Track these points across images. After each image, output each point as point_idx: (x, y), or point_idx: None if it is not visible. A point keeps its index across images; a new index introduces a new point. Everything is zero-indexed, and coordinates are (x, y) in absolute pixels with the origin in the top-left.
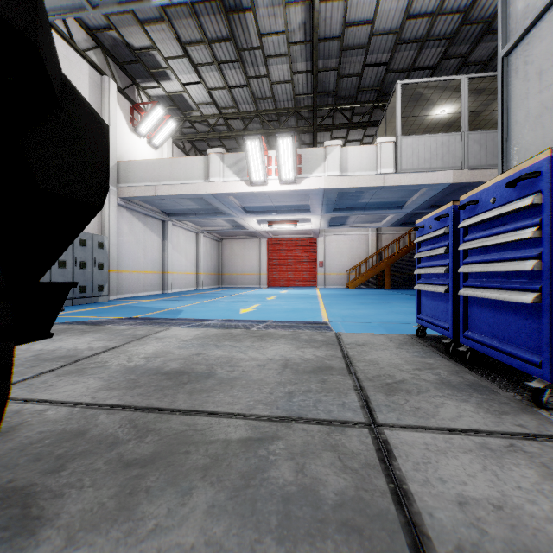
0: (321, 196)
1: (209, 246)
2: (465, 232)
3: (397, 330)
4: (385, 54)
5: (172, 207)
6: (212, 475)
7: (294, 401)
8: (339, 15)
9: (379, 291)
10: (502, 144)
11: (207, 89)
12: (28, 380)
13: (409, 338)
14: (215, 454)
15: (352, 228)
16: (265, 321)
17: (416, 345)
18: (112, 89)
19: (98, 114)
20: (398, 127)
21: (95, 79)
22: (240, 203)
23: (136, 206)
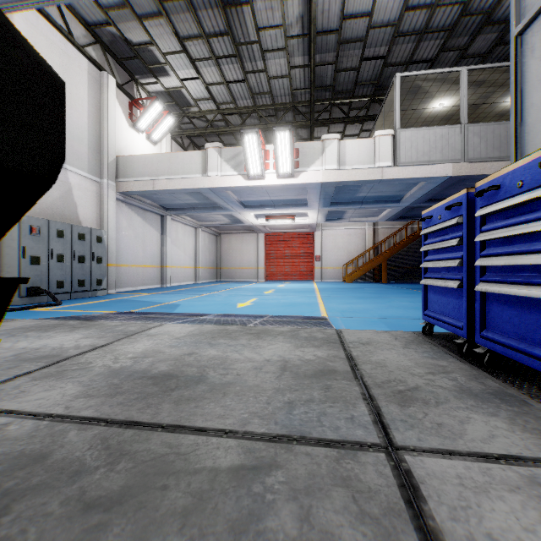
0: (319, 190)
1: (207, 241)
2: (482, 222)
3: (399, 326)
4: (383, 47)
5: (170, 202)
6: (193, 524)
7: (294, 414)
8: (336, 8)
9: (376, 285)
10: (515, 129)
11: (205, 84)
12: (1, 385)
13: (416, 336)
14: (199, 489)
15: (349, 222)
16: (262, 316)
17: (423, 344)
18: (111, 84)
19: (47, 63)
20: (397, 120)
21: (94, 75)
22: (238, 197)
23: (135, 201)
